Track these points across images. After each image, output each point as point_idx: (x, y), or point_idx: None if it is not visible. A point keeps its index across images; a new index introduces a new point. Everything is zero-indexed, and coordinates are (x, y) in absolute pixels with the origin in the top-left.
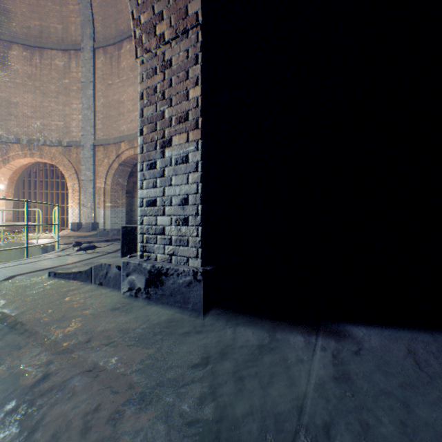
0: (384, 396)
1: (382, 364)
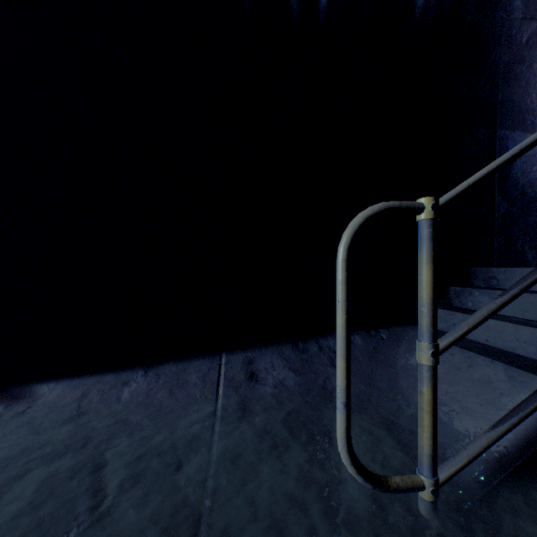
0: (3, 451)
1: (41, 417)
